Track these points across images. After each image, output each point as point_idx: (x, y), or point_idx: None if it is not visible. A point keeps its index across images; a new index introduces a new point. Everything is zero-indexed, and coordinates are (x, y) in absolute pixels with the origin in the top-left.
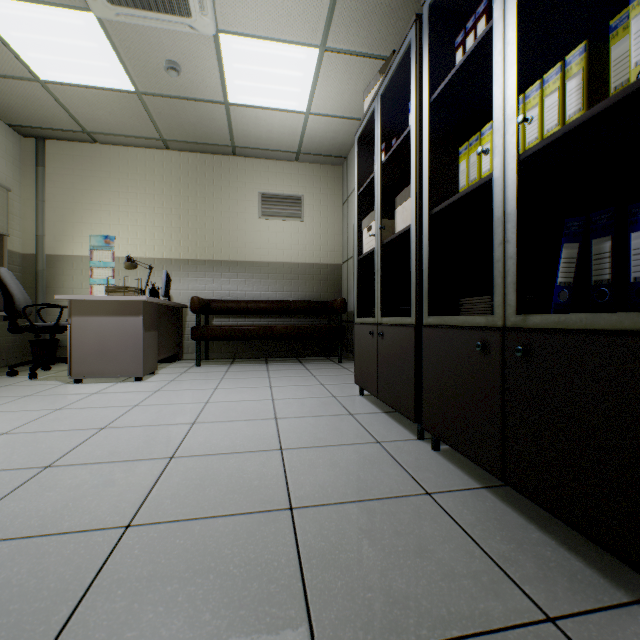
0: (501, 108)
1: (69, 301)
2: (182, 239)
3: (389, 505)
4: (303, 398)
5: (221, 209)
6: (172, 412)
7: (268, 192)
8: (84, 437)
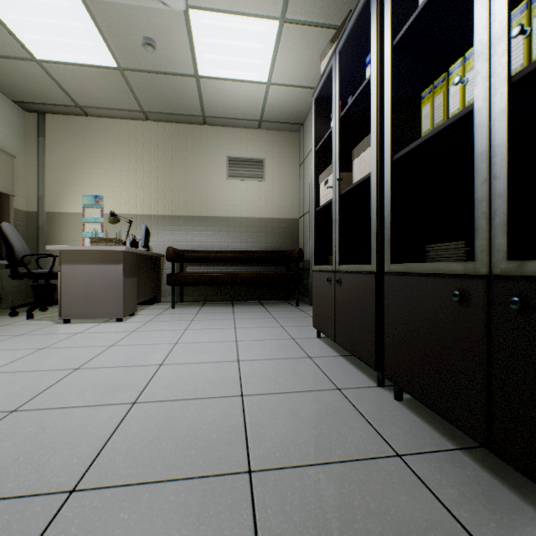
0: (486, 28)
1: (59, 251)
2: (160, 198)
3: (357, 470)
4: (264, 340)
5: (193, 171)
6: (143, 353)
7: (234, 156)
8: (57, 378)
